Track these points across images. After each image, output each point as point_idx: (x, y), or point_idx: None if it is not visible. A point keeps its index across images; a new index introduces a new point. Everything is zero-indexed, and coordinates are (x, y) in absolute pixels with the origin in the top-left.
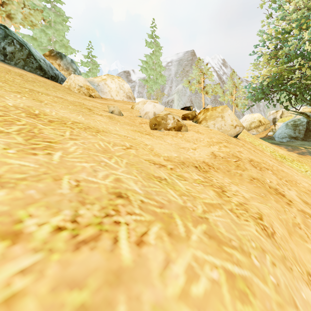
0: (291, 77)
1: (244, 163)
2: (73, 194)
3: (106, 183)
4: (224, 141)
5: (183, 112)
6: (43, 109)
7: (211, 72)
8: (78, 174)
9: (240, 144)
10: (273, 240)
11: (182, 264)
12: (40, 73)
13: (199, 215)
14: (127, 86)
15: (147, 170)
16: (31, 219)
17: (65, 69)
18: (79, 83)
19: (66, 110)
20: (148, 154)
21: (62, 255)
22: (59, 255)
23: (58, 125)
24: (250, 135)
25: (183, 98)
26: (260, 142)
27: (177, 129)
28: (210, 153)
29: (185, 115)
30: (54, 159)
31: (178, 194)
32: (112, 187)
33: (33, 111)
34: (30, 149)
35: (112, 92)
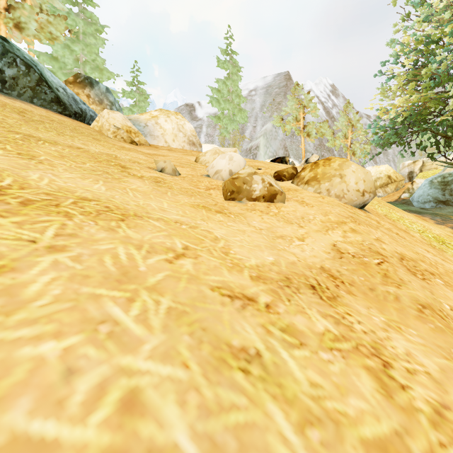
0: (440, 109)
1: (394, 266)
2: None
3: (85, 438)
4: (348, 219)
5: (276, 166)
6: (26, 173)
7: (314, 104)
8: (2, 410)
9: (374, 221)
10: None
11: None
12: (57, 109)
13: None
14: (189, 127)
15: (216, 328)
16: None
17: (97, 102)
18: (115, 123)
19: (76, 171)
20: (219, 268)
21: None
22: None
23: (37, 212)
24: (382, 203)
25: (274, 144)
26: (399, 214)
27: (269, 199)
28: (330, 247)
29: (280, 173)
30: None
31: (296, 422)
32: None
33: None
34: None
35: (166, 136)
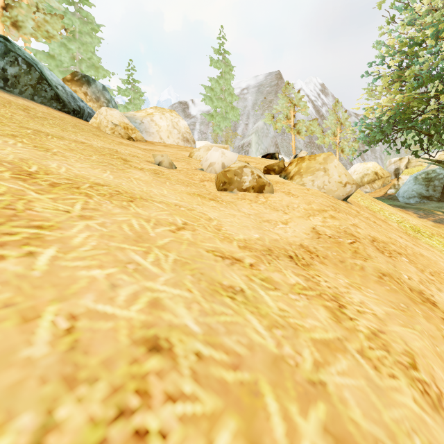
0: (423, 108)
1: (365, 245)
2: (54, 358)
3: (130, 315)
4: (329, 207)
5: (266, 162)
6: (46, 162)
7: (304, 103)
8: (78, 298)
9: (353, 211)
10: (443, 415)
11: None
12: (56, 106)
13: (309, 378)
14: (183, 124)
15: (211, 274)
16: None
17: (94, 99)
18: (113, 120)
19: (86, 162)
20: (213, 239)
21: None
22: None
23: (64, 192)
24: (365, 196)
25: (265, 141)
26: (380, 206)
27: (258, 189)
28: (310, 230)
29: (269, 167)
30: (37, 265)
31: (266, 325)
32: (142, 324)
33: (27, 167)
34: None
35: (161, 133)
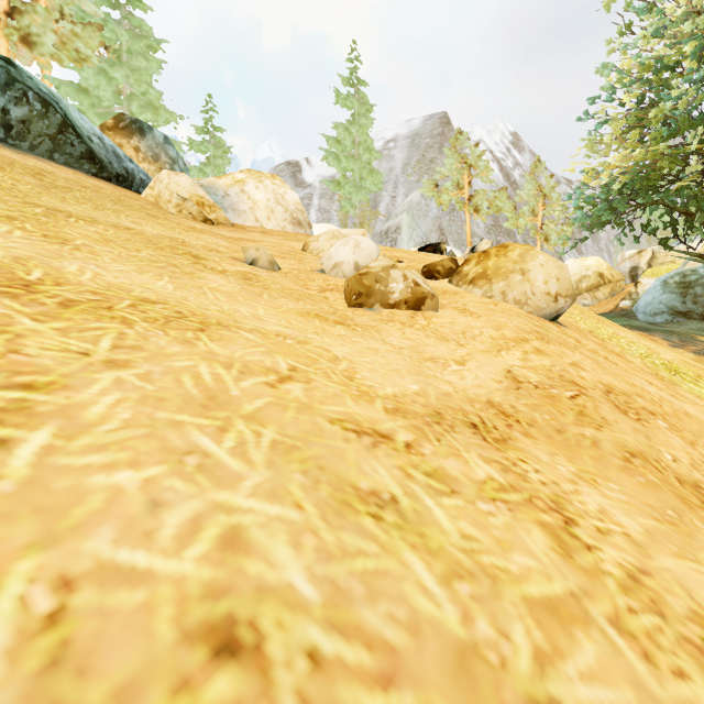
0: (678, 171)
1: (595, 401)
2: (10, 693)
3: (183, 570)
4: (532, 335)
5: (426, 258)
6: (59, 263)
7: (486, 163)
8: (82, 537)
9: (571, 340)
10: None
11: None
12: (89, 169)
13: (530, 695)
14: (292, 197)
15: (338, 468)
16: None
17: (150, 158)
18: (180, 191)
19: (129, 262)
20: (340, 396)
21: None
22: None
23: (84, 316)
24: (587, 314)
25: (423, 224)
26: (612, 330)
27: (414, 305)
28: (502, 374)
29: (432, 267)
30: (9, 467)
31: (441, 574)
32: (204, 590)
33: (24, 273)
34: None
35: (257, 211)
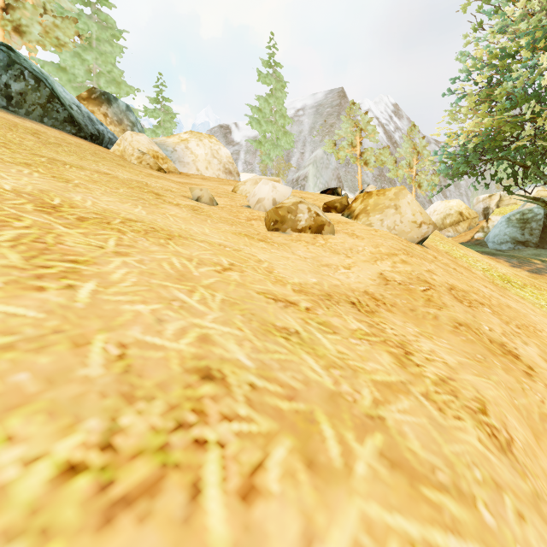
0: (517, 134)
1: (440, 293)
2: (110, 378)
3: (180, 347)
4: (400, 251)
5: (326, 198)
6: (69, 195)
7: (373, 127)
8: (125, 329)
9: (430, 256)
10: (511, 457)
11: (341, 543)
12: (70, 130)
13: (368, 413)
14: (225, 152)
15: (263, 315)
16: (9, 449)
17: (116, 122)
18: (140, 147)
19: (113, 196)
20: (263, 281)
21: (71, 545)
22: (62, 545)
23: (94, 227)
24: (445, 240)
25: (325, 173)
26: (463, 251)
27: (316, 230)
28: (376, 276)
29: (330, 204)
30: (78, 297)
31: (323, 365)
32: (193, 356)
33: (49, 200)
34: (33, 278)
35: (198, 163)
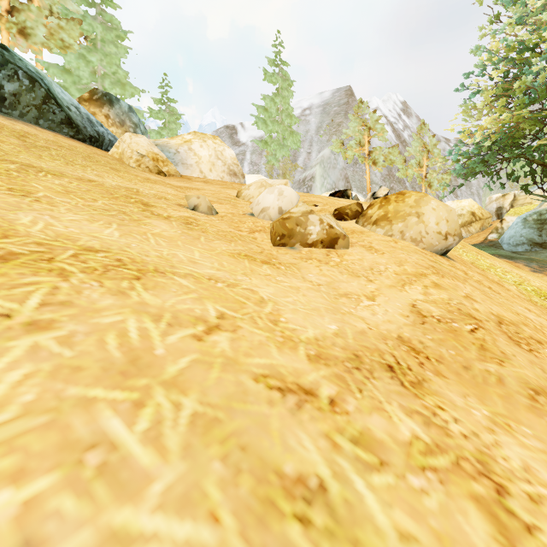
0: (536, 131)
1: (492, 333)
2: None
3: None
4: (429, 269)
5: (336, 202)
6: (14, 215)
7: (382, 125)
8: None
9: (460, 272)
10: None
11: None
12: (68, 132)
13: None
14: (229, 153)
15: (261, 445)
16: None
17: (118, 123)
18: (139, 149)
19: (83, 212)
20: (265, 345)
21: None
22: None
23: (20, 270)
24: (468, 247)
25: (332, 174)
26: (489, 261)
27: (328, 244)
28: (408, 309)
29: (341, 210)
30: None
31: None
32: None
33: None
34: None
35: (201, 165)
